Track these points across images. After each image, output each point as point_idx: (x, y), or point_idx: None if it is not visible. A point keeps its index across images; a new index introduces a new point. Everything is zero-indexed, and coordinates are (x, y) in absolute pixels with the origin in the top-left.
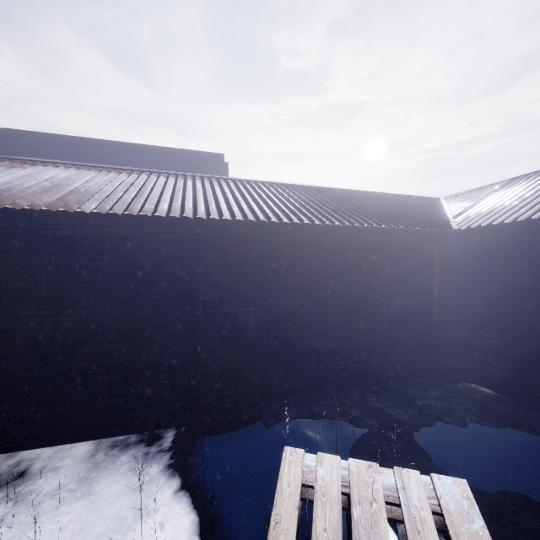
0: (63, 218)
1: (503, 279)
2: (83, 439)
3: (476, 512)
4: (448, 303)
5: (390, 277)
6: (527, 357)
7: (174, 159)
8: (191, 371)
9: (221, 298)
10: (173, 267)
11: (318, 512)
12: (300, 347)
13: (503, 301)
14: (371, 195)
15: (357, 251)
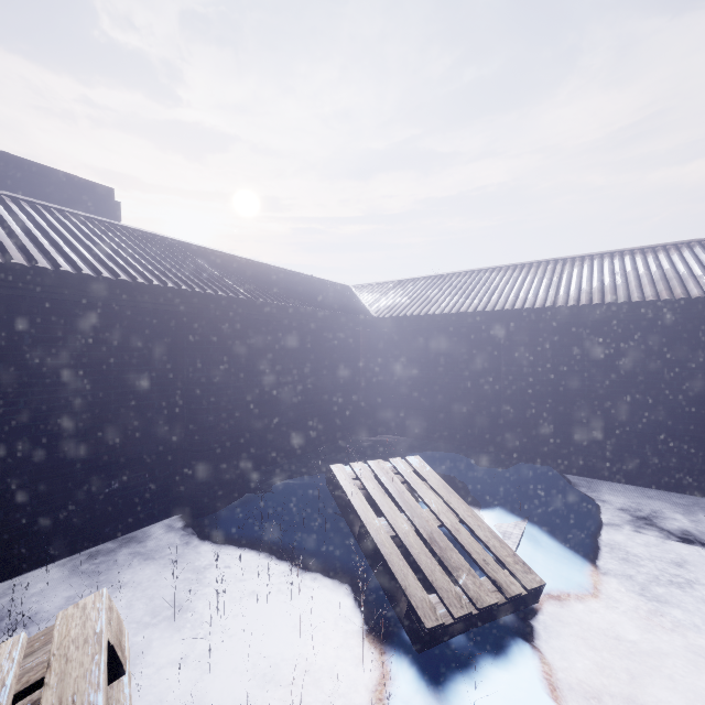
0: (33, 276)
1: (403, 355)
2: (35, 566)
3: (426, 465)
4: (371, 374)
5: (333, 354)
6: (417, 407)
7: (28, 176)
8: (172, 457)
9: (216, 374)
10: (152, 341)
11: (367, 484)
12: (271, 420)
13: (403, 371)
14: (303, 277)
15: (312, 331)
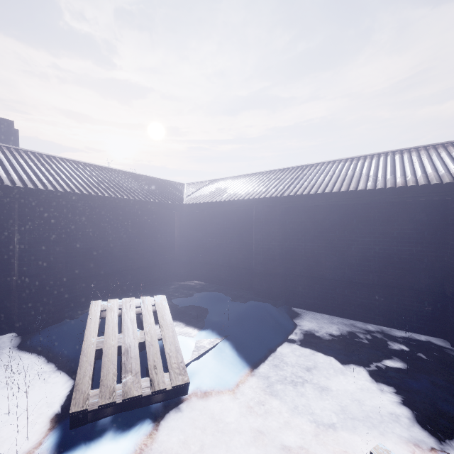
0: None
1: (202, 228)
2: None
3: (166, 301)
4: (181, 241)
5: (152, 228)
6: (210, 262)
7: None
8: (6, 295)
9: (37, 240)
10: None
11: (108, 314)
12: (95, 271)
13: (202, 239)
14: (144, 177)
15: (132, 212)
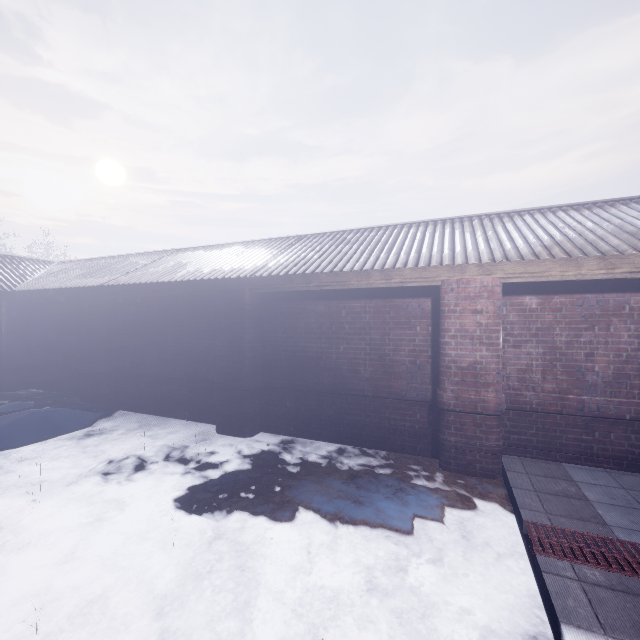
0: None
1: (43, 322)
2: None
3: None
4: (10, 338)
5: None
6: (49, 365)
7: None
8: None
9: None
10: None
11: None
12: None
13: (43, 335)
14: None
15: None
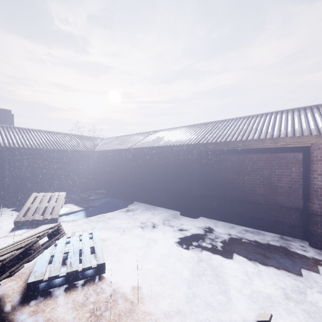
0: None
1: (104, 163)
2: None
3: (65, 194)
4: (93, 170)
5: (76, 163)
6: (106, 180)
7: None
8: (3, 192)
9: (15, 169)
10: None
11: (38, 197)
12: (44, 183)
13: (104, 168)
14: (78, 136)
15: (65, 156)
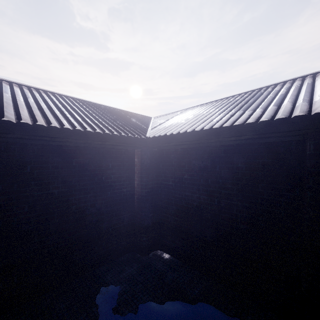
0: None
1: (175, 175)
2: None
3: None
4: (143, 193)
5: (95, 175)
6: (187, 231)
7: None
8: None
9: None
10: None
11: None
12: None
13: (175, 191)
14: (100, 106)
15: (56, 151)
